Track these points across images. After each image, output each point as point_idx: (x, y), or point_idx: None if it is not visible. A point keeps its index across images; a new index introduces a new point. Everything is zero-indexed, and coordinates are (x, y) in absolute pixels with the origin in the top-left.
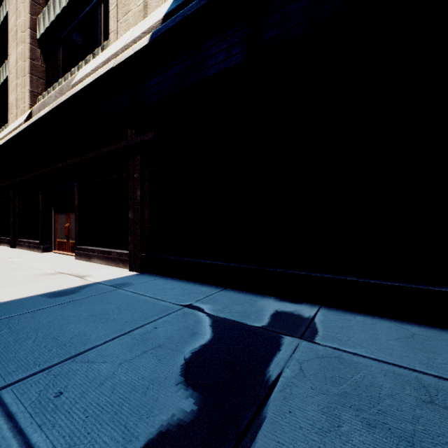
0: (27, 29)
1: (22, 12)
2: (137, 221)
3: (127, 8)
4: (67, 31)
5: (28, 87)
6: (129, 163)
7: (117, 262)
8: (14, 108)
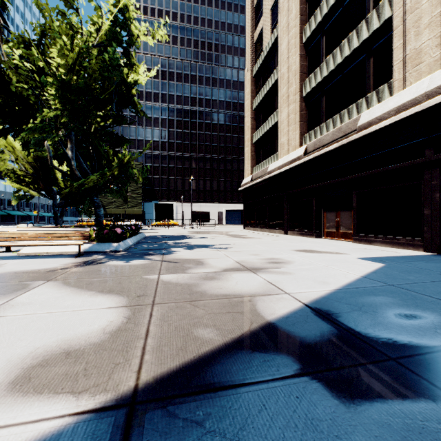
0: (297, 93)
1: (293, 83)
2: (435, 216)
3: (418, 61)
4: (330, 84)
5: (298, 130)
6: (424, 174)
7: (405, 245)
8: (285, 146)
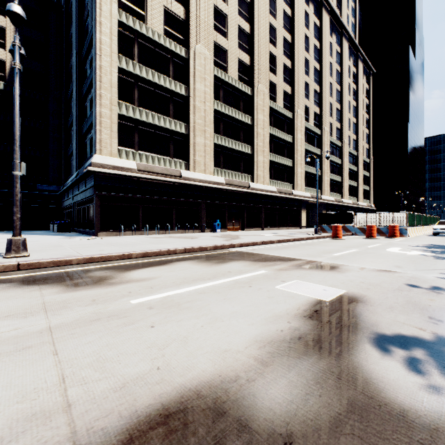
0: None
1: None
2: None
3: None
4: None
5: None
6: None
7: None
8: None
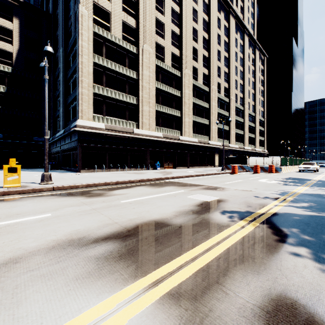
0: None
1: None
2: None
3: None
4: None
5: None
6: None
7: None
8: None
